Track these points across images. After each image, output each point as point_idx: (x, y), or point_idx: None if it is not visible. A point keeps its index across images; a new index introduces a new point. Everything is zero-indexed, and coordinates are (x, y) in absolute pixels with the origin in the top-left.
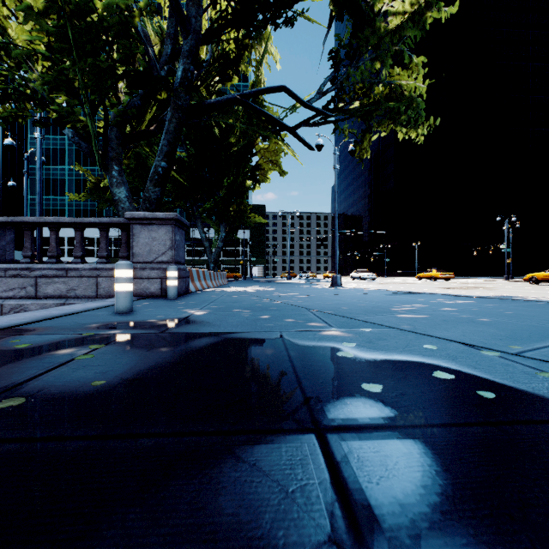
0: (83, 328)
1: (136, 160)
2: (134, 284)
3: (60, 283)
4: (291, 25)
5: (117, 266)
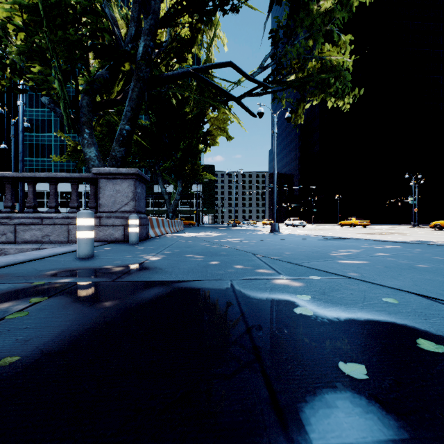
0: (38, 275)
1: (108, 127)
2: (100, 231)
3: (36, 230)
4: (236, 11)
5: (79, 215)
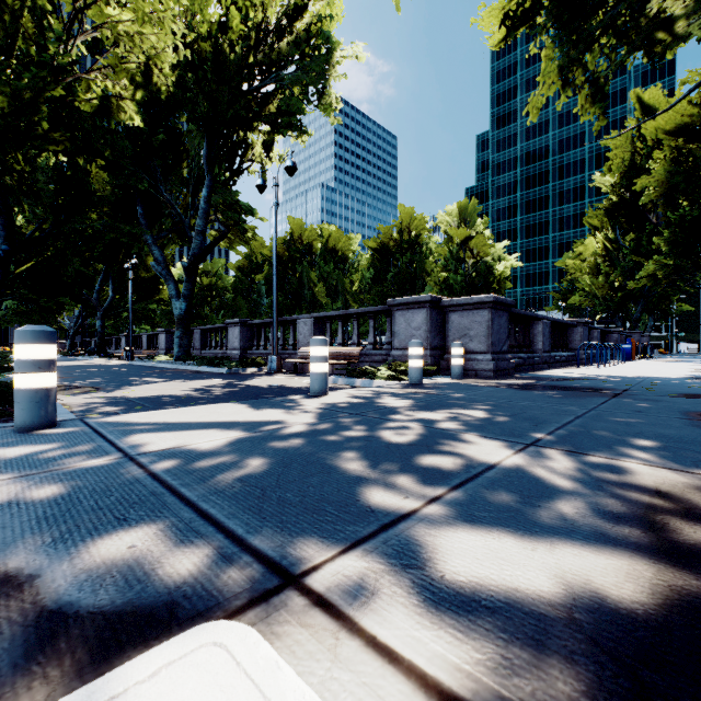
0: None
1: None
2: None
3: None
4: None
5: None
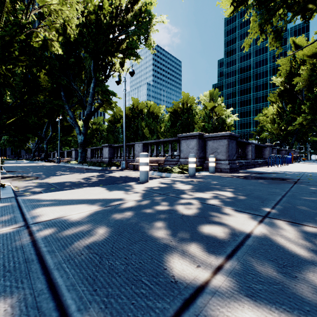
0: None
1: None
2: None
3: None
4: None
5: None
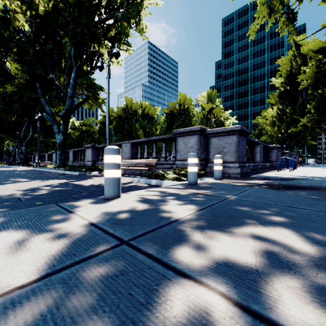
0: None
1: None
2: None
3: None
4: None
5: None
